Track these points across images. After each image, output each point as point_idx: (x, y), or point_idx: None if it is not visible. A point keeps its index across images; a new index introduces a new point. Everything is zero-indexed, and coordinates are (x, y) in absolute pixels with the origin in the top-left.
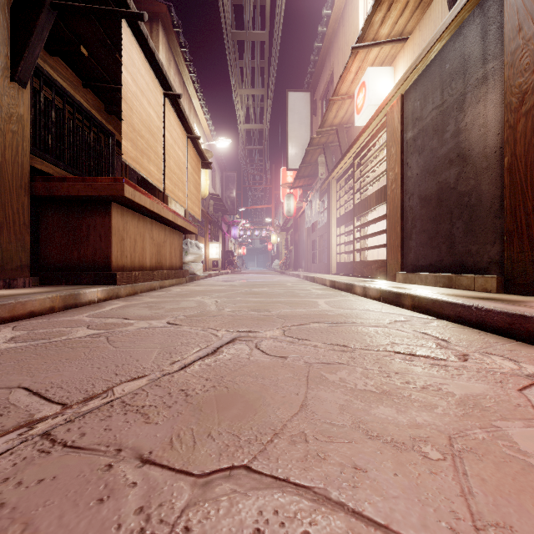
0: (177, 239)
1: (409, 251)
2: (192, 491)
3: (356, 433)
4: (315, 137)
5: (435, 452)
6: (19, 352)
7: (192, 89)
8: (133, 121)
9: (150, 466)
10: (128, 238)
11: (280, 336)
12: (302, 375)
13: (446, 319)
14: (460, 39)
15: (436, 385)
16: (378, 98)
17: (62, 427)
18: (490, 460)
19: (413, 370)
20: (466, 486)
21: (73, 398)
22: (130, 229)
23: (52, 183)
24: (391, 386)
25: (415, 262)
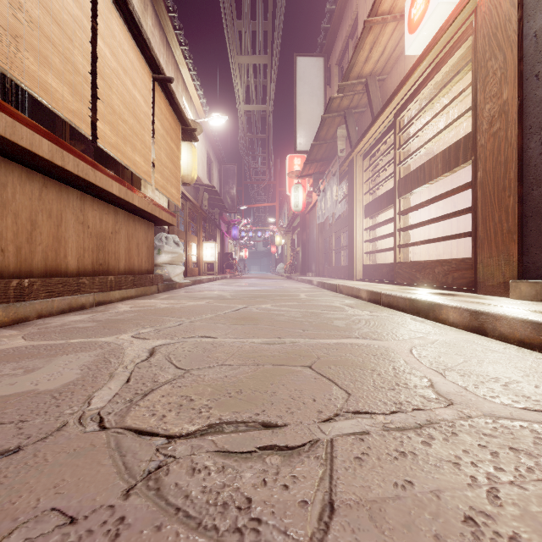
0: (142, 230)
1: None
2: None
3: None
4: (336, 96)
5: None
6: None
7: (179, 53)
8: None
9: None
10: (7, 215)
11: None
12: None
13: None
14: None
15: None
16: None
17: None
18: None
19: None
20: None
21: None
22: (16, 200)
23: None
24: None
25: None
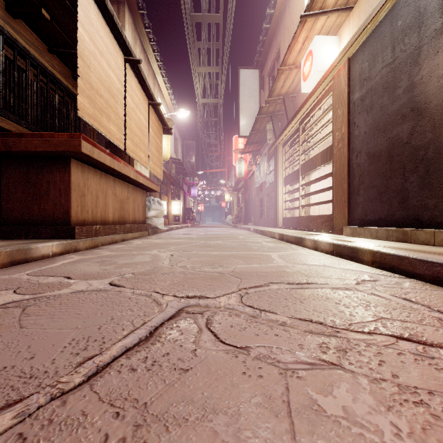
0: (140, 196)
1: (356, 206)
2: None
3: None
4: (264, 106)
5: None
6: None
7: (156, 67)
8: (90, 79)
9: None
10: (89, 193)
11: (237, 305)
12: (278, 397)
13: (419, 279)
14: None
15: None
16: (324, 65)
17: None
18: None
19: None
20: None
21: None
22: (91, 186)
23: (10, 138)
24: None
25: (362, 216)
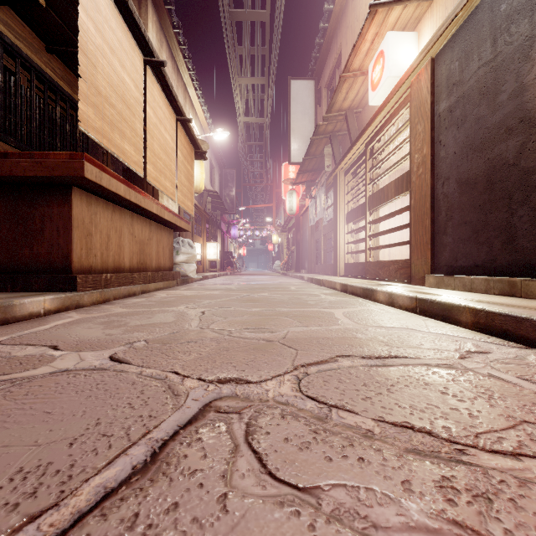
0: (166, 236)
1: (442, 249)
2: None
3: None
4: (321, 124)
5: None
6: None
7: (187, 77)
8: (97, 82)
9: None
10: (97, 232)
11: (294, 397)
12: None
13: None
14: None
15: None
16: (399, 69)
17: None
18: None
19: None
20: None
21: None
22: (101, 222)
23: None
24: None
25: (451, 262)
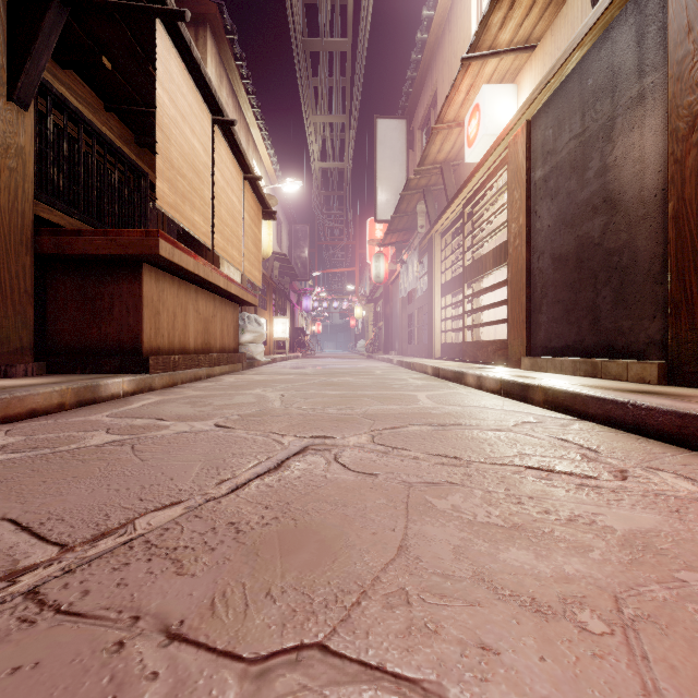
0: (230, 312)
1: (538, 328)
2: (240, 688)
3: (480, 590)
4: (413, 178)
5: (598, 622)
6: (10, 467)
7: (250, 116)
8: (171, 155)
9: (180, 645)
10: (164, 311)
11: (368, 444)
12: (399, 500)
13: (592, 421)
14: (607, 45)
15: (588, 515)
16: (496, 126)
17: (56, 581)
18: (679, 635)
19: (553, 494)
20: (650, 679)
21: (76, 535)
22: (168, 299)
23: (64, 237)
24: (525, 518)
25: (546, 343)
